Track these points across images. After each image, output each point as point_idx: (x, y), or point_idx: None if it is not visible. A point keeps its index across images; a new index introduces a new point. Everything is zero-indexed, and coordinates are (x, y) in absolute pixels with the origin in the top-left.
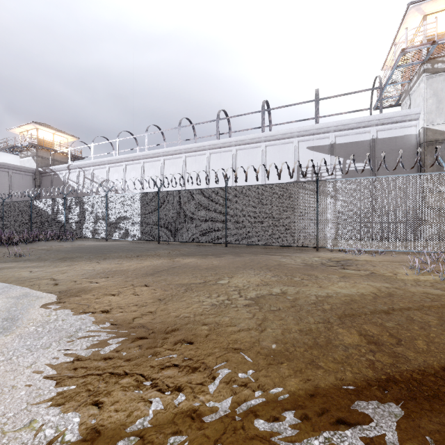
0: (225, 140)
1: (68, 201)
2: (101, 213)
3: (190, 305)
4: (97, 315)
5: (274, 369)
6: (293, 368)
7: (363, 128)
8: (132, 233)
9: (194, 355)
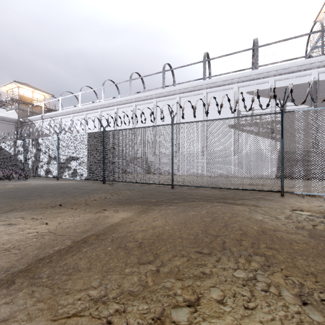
0: (170, 89)
1: (26, 142)
2: (53, 153)
3: None
4: None
5: None
6: None
7: (303, 71)
8: (80, 173)
9: None
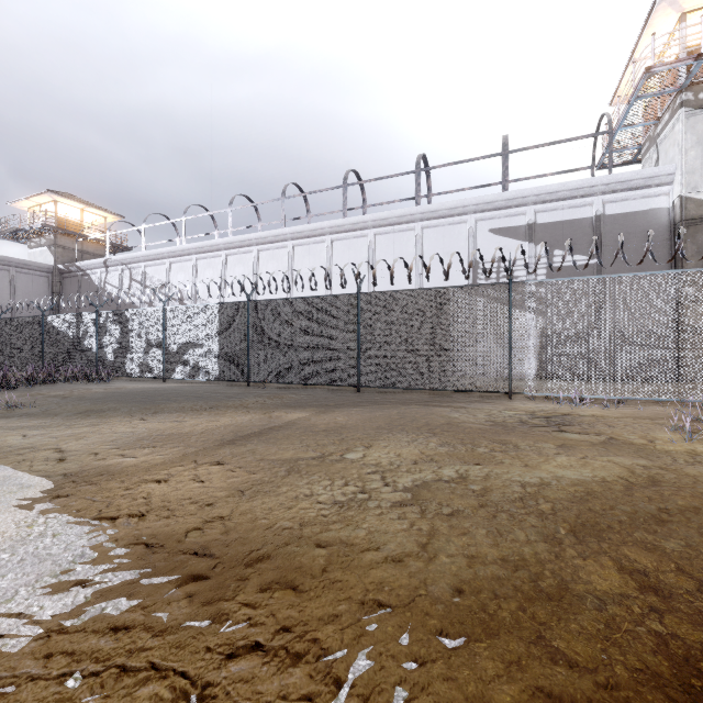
0: (357, 219)
1: (102, 317)
2: (154, 336)
3: (294, 503)
4: (121, 524)
5: (464, 659)
6: (501, 655)
7: (581, 198)
8: (205, 370)
9: (297, 621)
